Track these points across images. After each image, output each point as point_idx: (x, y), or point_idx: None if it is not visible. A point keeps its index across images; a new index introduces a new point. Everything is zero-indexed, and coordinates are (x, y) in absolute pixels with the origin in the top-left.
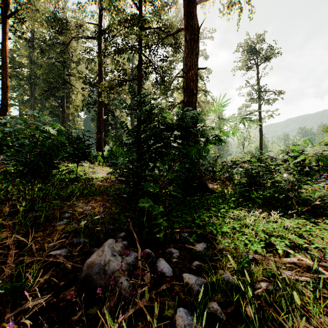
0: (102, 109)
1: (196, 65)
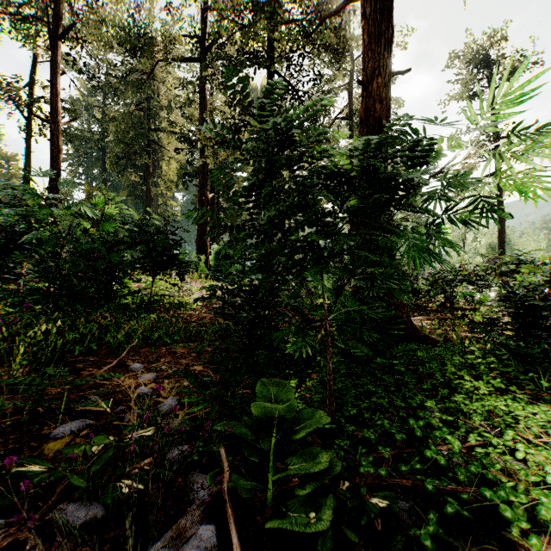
0: (206, 181)
1: (387, 65)
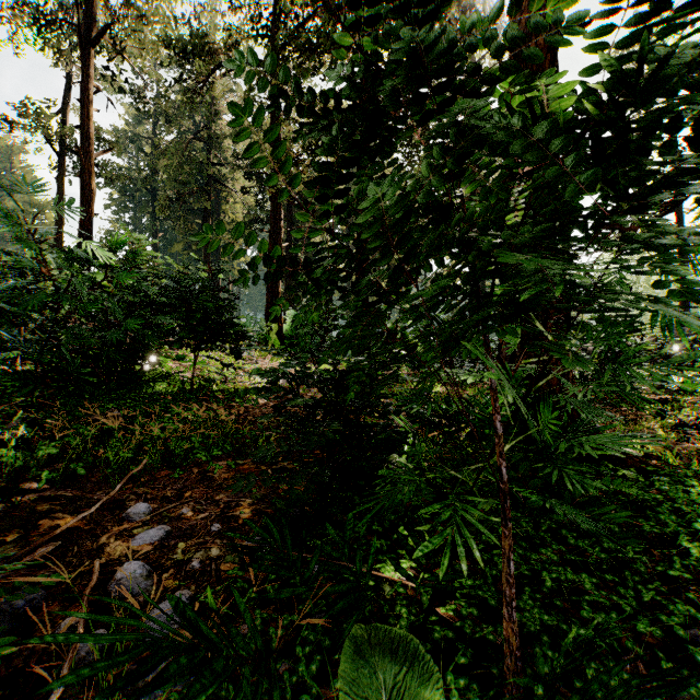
0: (279, 226)
1: None
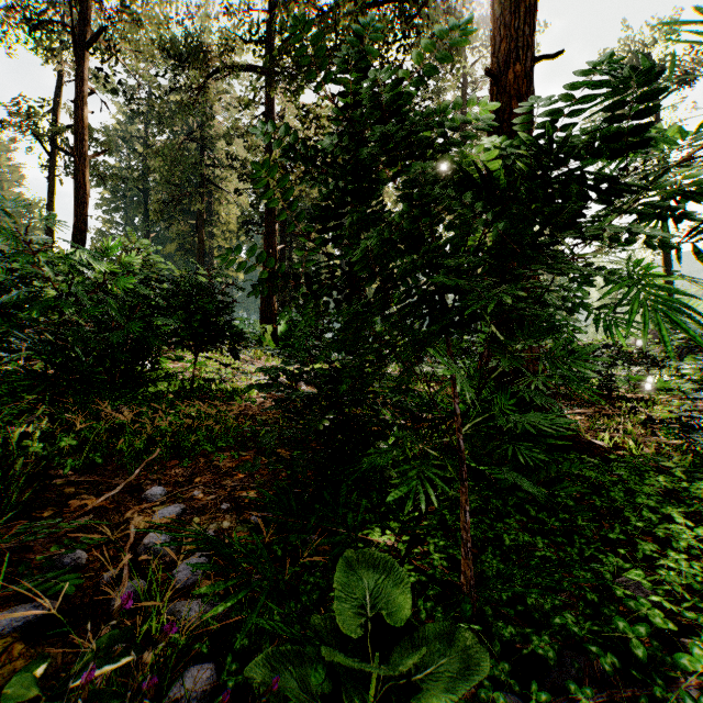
0: (273, 228)
1: (529, 46)
